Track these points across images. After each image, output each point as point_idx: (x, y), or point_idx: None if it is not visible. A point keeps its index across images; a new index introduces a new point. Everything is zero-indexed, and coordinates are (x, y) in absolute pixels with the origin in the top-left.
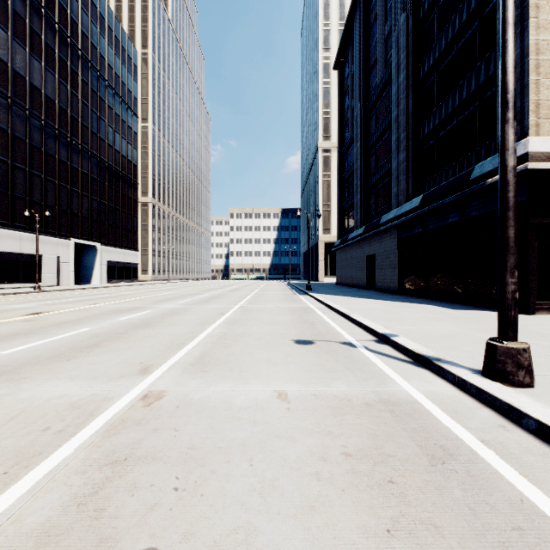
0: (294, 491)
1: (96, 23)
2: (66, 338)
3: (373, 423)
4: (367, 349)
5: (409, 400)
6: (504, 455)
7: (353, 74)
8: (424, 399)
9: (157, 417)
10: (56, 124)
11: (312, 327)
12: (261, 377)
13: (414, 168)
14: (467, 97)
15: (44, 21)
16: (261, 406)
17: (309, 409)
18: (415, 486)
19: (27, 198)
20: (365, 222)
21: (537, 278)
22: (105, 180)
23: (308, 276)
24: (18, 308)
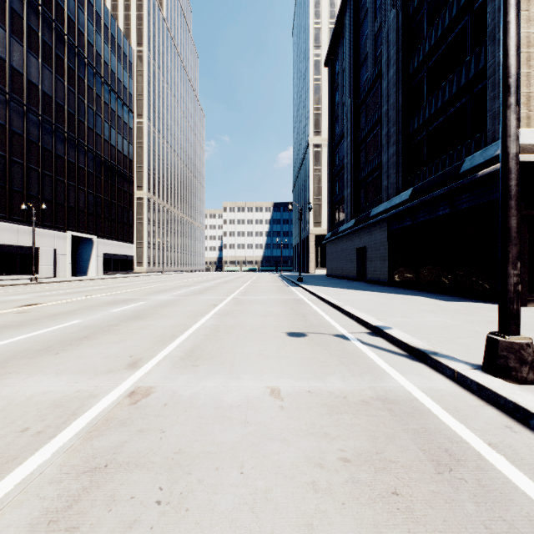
0: (289, 505)
1: (92, 21)
2: (57, 330)
3: (371, 423)
4: (360, 342)
5: (407, 398)
6: (514, 460)
7: (343, 70)
8: (423, 396)
9: (143, 416)
10: (53, 119)
11: (304, 319)
12: (253, 372)
13: (404, 162)
14: (457, 91)
15: (41, 19)
16: (253, 404)
17: (304, 407)
18: (422, 499)
19: (24, 191)
20: (355, 215)
21: (528, 270)
22: (101, 175)
23: (300, 268)
24: (13, 299)
